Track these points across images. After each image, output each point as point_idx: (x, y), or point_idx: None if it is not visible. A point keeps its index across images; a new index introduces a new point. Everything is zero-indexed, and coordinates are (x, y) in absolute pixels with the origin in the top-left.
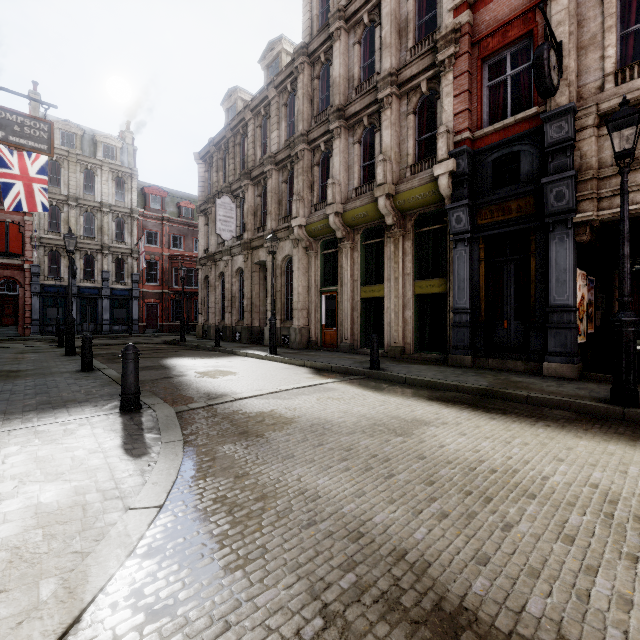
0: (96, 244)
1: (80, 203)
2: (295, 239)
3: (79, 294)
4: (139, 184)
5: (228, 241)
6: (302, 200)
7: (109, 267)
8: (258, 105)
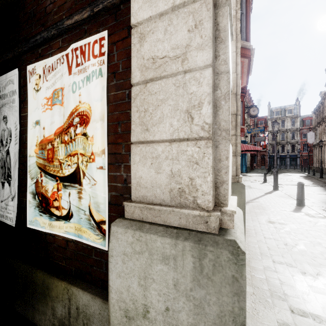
0: (285, 142)
1: (280, 131)
2: (324, 144)
3: (280, 157)
4: (301, 117)
5: (316, 141)
6: (325, 134)
7: (289, 148)
8: (321, 102)
